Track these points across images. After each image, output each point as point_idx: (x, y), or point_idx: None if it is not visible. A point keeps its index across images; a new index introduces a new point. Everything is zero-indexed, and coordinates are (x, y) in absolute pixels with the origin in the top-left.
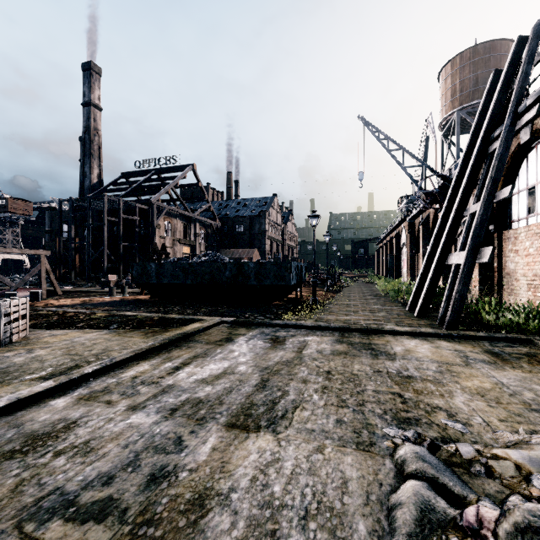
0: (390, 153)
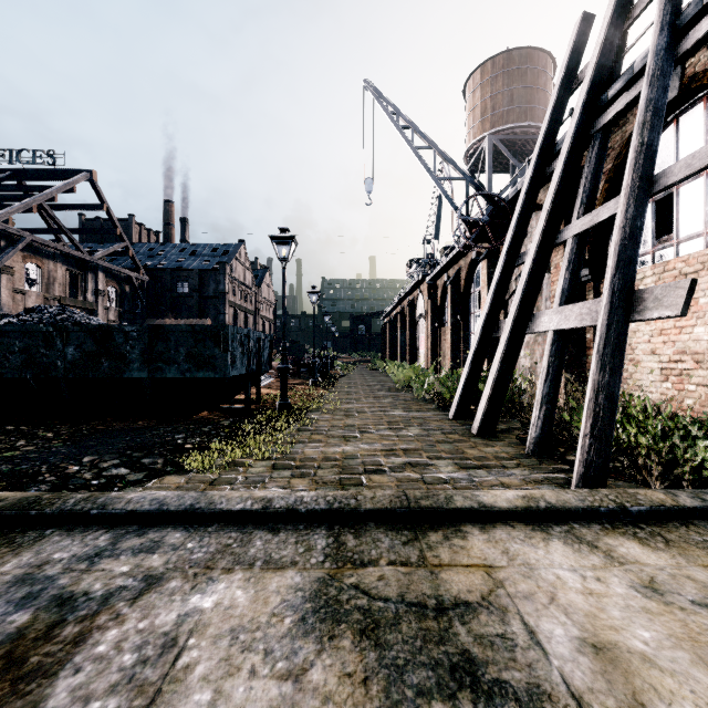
0: (415, 151)
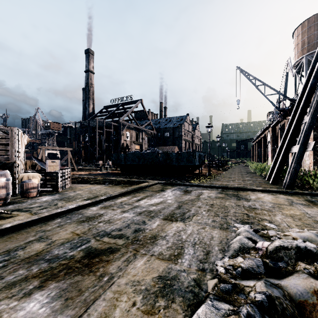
0: (256, 87)
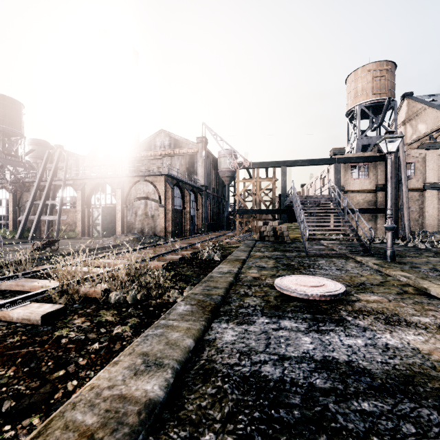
0: None
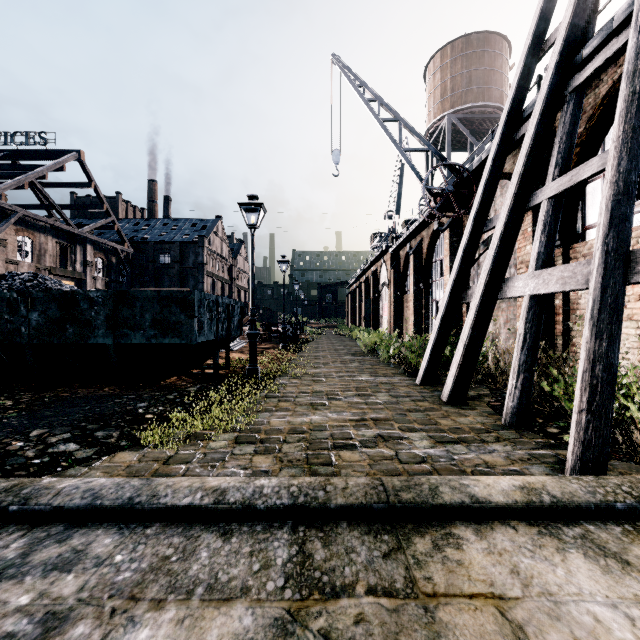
0: (381, 123)
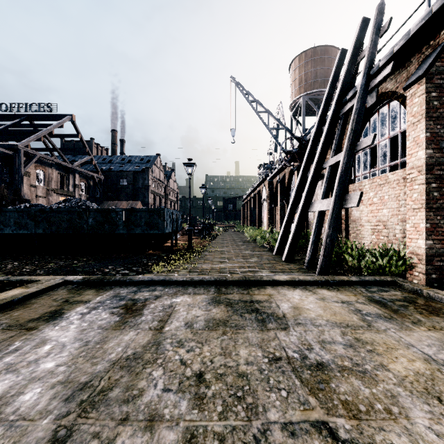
0: (258, 114)
